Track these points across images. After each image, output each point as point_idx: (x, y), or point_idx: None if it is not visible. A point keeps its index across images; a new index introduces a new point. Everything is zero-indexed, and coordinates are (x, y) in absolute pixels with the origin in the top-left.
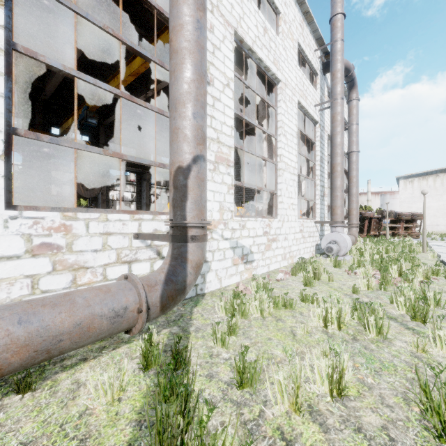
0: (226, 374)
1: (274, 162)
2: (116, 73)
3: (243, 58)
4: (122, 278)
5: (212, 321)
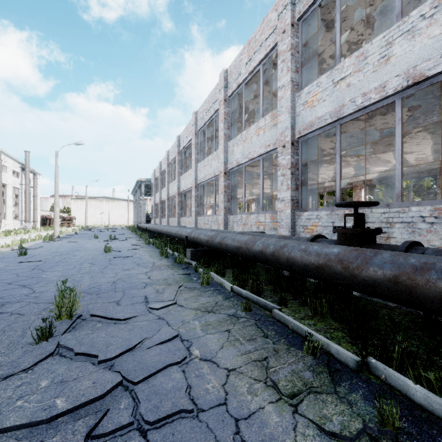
0: None
1: (6, 205)
2: None
3: None
4: None
5: None
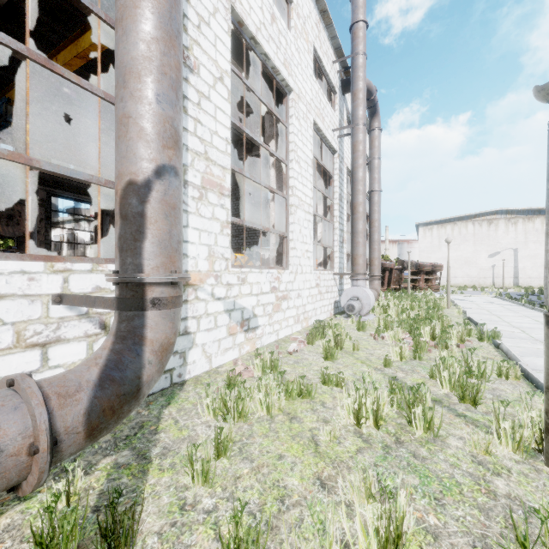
0: (207, 548)
1: (284, 195)
2: (54, 52)
3: (244, 52)
4: (5, 384)
5: (192, 432)
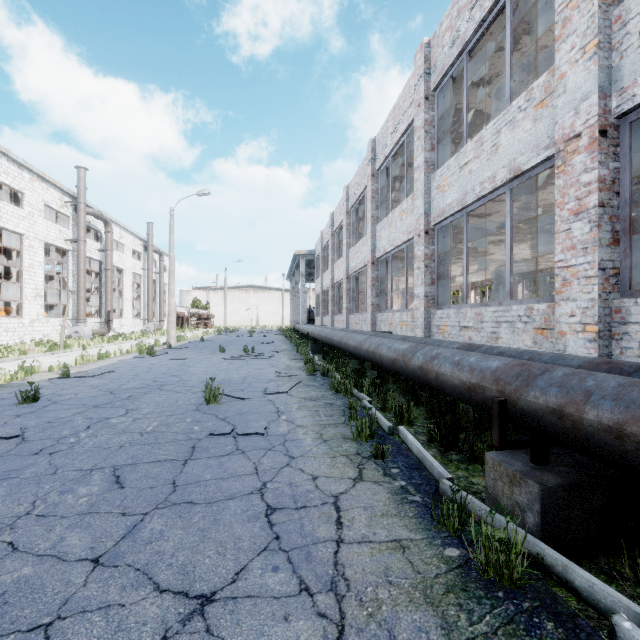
0: None
1: (122, 298)
2: None
3: None
4: (101, 328)
5: None
